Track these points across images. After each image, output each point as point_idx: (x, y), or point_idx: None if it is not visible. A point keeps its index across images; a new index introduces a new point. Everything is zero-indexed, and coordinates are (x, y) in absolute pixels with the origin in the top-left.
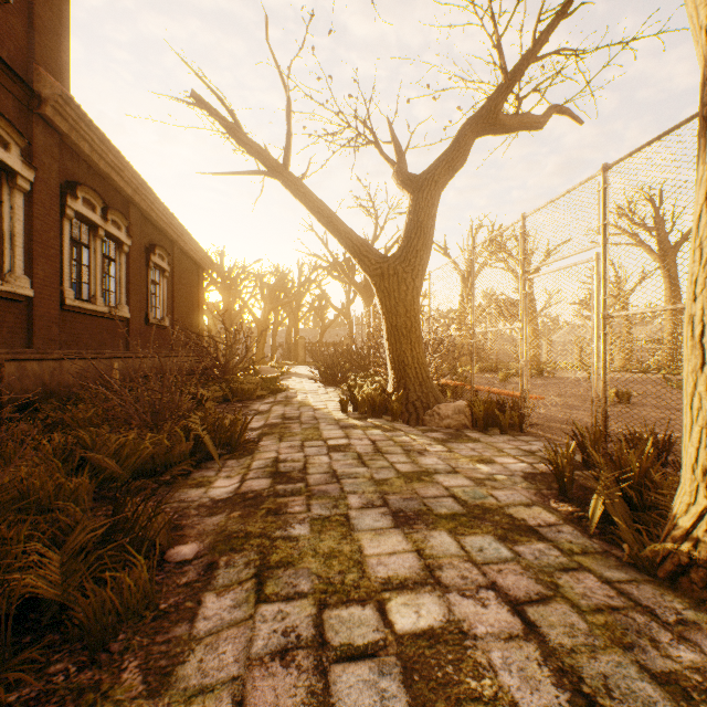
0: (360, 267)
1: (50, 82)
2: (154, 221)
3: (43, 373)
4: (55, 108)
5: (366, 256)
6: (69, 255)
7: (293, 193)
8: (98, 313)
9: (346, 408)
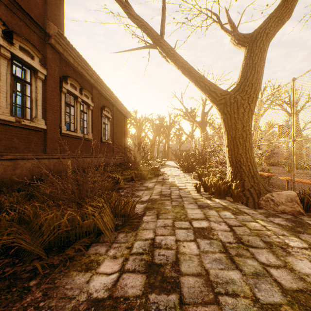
0: (209, 100)
1: (53, 27)
2: (104, 95)
3: (50, 165)
4: (55, 40)
5: (213, 92)
6: (64, 110)
7: (166, 55)
8: (78, 137)
9: (199, 190)
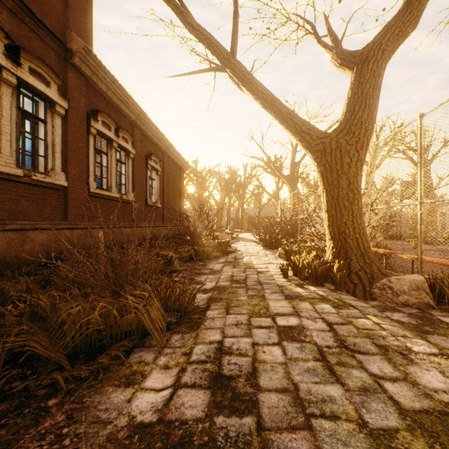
0: (301, 145)
1: (77, 40)
2: (150, 138)
3: (73, 238)
4: (81, 58)
5: (307, 133)
6: (93, 159)
7: (239, 81)
8: (113, 197)
9: (286, 273)
